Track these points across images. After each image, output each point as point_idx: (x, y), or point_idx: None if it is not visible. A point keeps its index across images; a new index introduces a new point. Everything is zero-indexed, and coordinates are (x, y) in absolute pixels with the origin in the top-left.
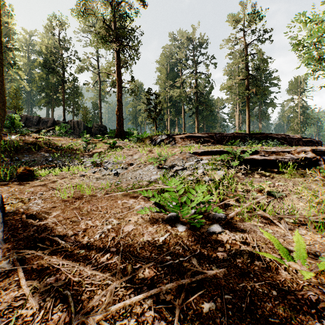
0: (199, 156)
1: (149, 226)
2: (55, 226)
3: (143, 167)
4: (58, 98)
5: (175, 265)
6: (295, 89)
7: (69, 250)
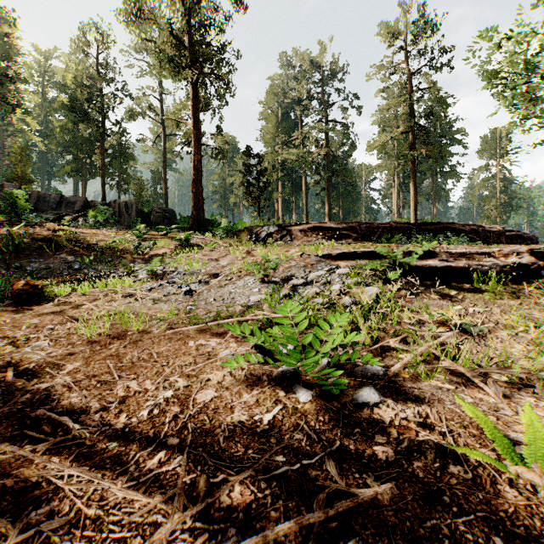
0: (334, 262)
1: (243, 392)
2: (67, 393)
3: (237, 280)
4: (93, 164)
5: (293, 475)
6: (491, 150)
7: (87, 442)
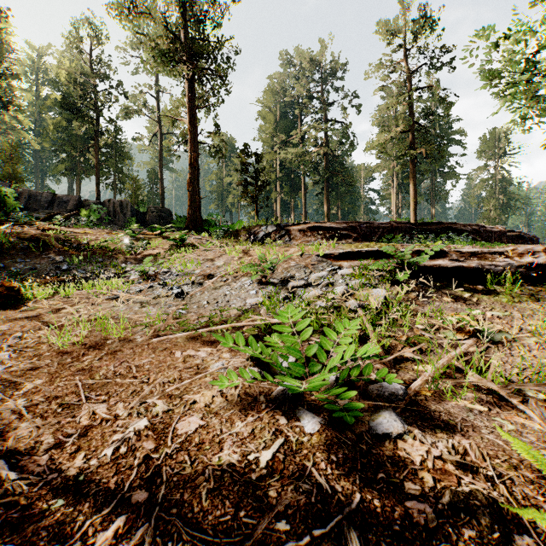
0: (336, 262)
1: (236, 418)
2: (17, 422)
3: (233, 281)
4: (88, 163)
5: None
6: (490, 150)
7: (22, 501)
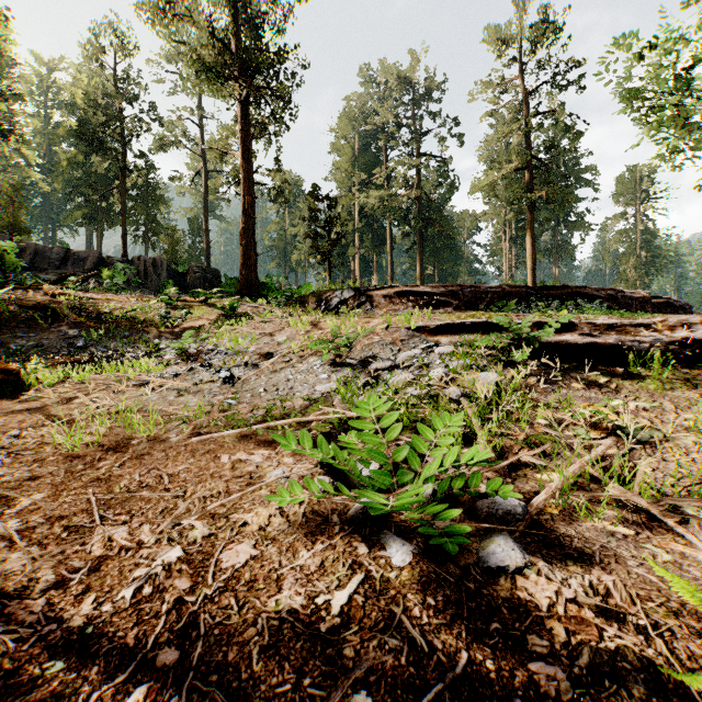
0: (432, 337)
1: (300, 546)
2: (6, 551)
3: (298, 362)
4: (111, 209)
5: None
6: (630, 194)
7: (6, 664)
